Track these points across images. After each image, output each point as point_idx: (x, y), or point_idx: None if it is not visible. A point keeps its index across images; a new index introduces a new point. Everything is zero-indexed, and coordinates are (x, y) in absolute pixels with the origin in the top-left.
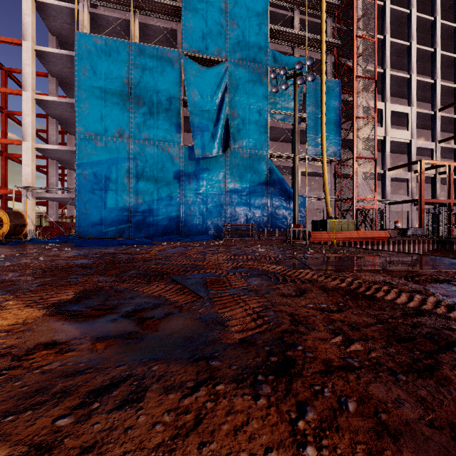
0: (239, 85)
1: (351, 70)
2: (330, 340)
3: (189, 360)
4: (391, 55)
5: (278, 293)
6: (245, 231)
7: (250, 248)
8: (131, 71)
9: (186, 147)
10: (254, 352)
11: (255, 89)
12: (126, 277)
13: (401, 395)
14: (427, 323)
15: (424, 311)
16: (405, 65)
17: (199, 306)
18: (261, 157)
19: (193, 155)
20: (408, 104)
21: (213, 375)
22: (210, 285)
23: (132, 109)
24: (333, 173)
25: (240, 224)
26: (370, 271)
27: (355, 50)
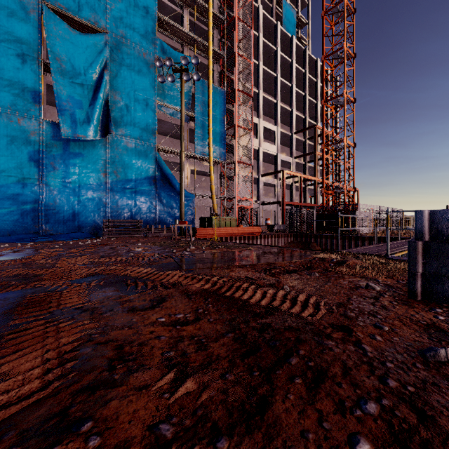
0: (123, 66)
1: (234, 83)
2: (155, 384)
3: None
4: (264, 81)
5: (127, 307)
6: (130, 227)
7: (127, 247)
8: None
9: (48, 122)
10: None
11: (142, 75)
12: None
13: None
14: (273, 325)
15: (273, 307)
16: (273, 92)
17: None
18: (148, 149)
19: (60, 135)
20: (275, 124)
21: None
22: (23, 309)
23: None
24: (219, 174)
25: (123, 220)
26: (238, 266)
27: (236, 66)
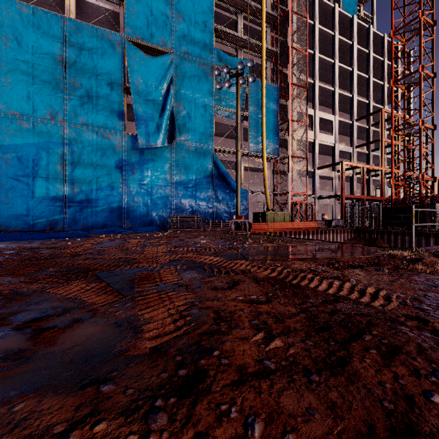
0: (185, 79)
1: (287, 78)
2: (252, 338)
3: (73, 388)
4: (320, 69)
5: (210, 286)
6: (191, 222)
7: (193, 239)
8: (65, 49)
9: (129, 135)
10: (161, 365)
11: (201, 84)
12: (41, 276)
13: (312, 403)
14: (342, 310)
15: (341, 296)
16: (330, 80)
17: (118, 307)
18: (206, 151)
19: (137, 145)
20: (333, 113)
21: (98, 407)
22: (138, 281)
23: (66, 90)
24: (272, 169)
25: (186, 216)
26: (299, 259)
27: (290, 59)
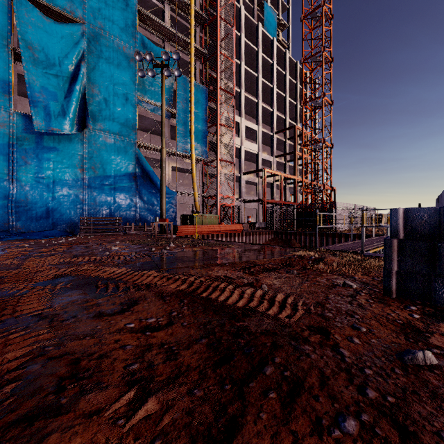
0: (101, 59)
1: (216, 81)
2: (110, 408)
3: None
4: (246, 80)
5: (94, 312)
6: (109, 225)
7: (104, 245)
8: None
9: (20, 114)
10: None
11: (121, 69)
12: None
13: None
14: (249, 328)
15: (251, 308)
16: (255, 92)
17: None
18: (128, 145)
19: (32, 127)
20: (257, 123)
21: None
22: None
23: None
24: (202, 171)
25: (102, 218)
26: (218, 264)
27: (218, 64)
